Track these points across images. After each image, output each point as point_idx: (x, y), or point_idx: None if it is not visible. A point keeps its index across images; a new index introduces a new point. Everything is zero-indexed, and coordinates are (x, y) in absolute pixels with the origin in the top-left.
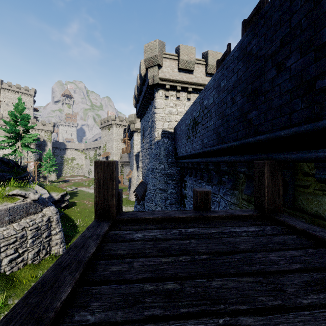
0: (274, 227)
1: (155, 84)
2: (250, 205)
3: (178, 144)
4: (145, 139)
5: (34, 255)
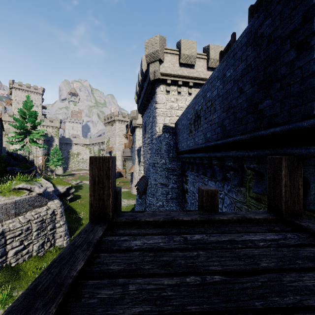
0: (296, 235)
1: (156, 79)
2: (260, 203)
3: (179, 139)
4: (147, 134)
5: (39, 247)
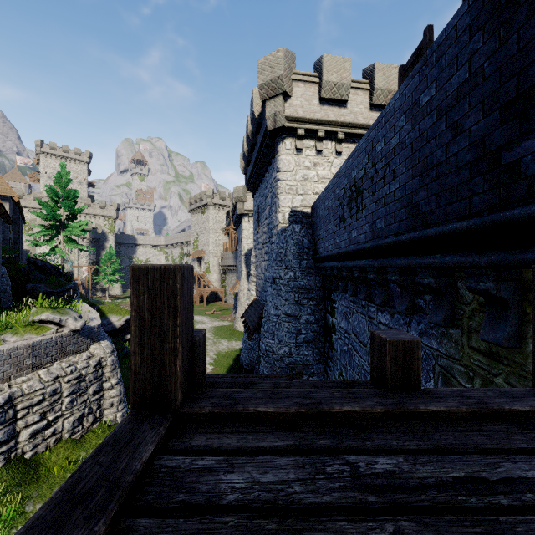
0: None
1: (278, 129)
2: (497, 364)
3: (320, 234)
4: (262, 227)
5: (73, 424)
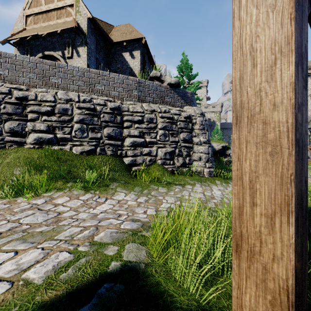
0: None
1: None
2: None
3: None
4: None
5: (165, 155)
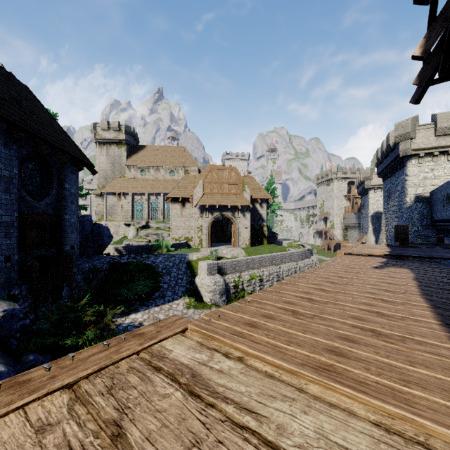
0: None
1: (407, 155)
2: None
3: (434, 209)
4: (392, 202)
5: None
